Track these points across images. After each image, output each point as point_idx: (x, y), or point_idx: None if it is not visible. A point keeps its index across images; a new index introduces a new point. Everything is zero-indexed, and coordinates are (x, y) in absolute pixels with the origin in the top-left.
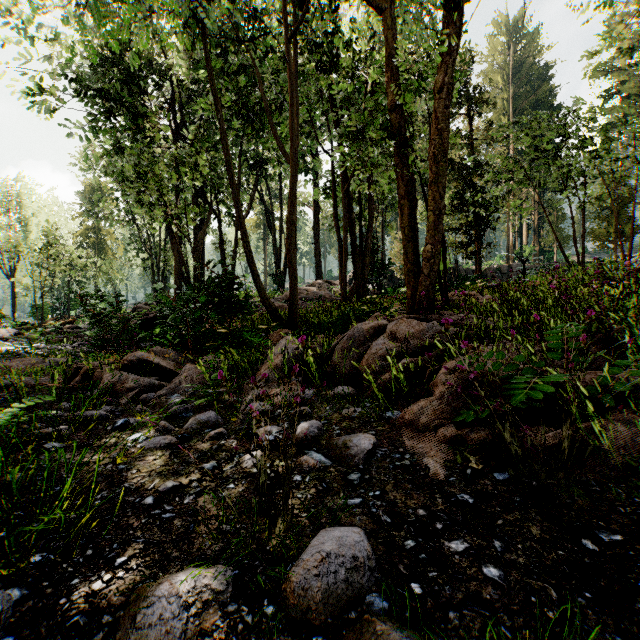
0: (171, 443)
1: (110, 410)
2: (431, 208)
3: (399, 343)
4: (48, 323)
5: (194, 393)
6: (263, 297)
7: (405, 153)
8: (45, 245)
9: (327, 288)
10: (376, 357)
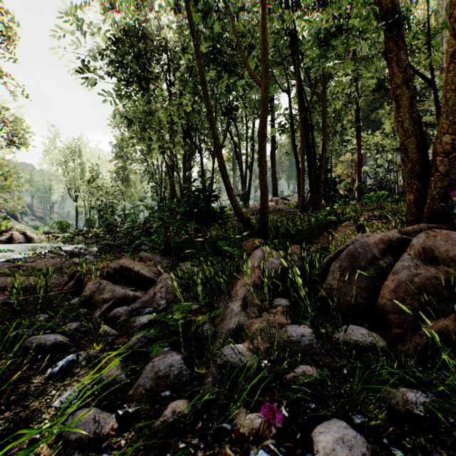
0: (101, 433)
1: (75, 329)
2: (452, 87)
3: (442, 266)
4: (93, 230)
5: (166, 308)
6: (236, 208)
7: (402, 34)
8: (90, 178)
9: (283, 203)
10: (411, 288)
